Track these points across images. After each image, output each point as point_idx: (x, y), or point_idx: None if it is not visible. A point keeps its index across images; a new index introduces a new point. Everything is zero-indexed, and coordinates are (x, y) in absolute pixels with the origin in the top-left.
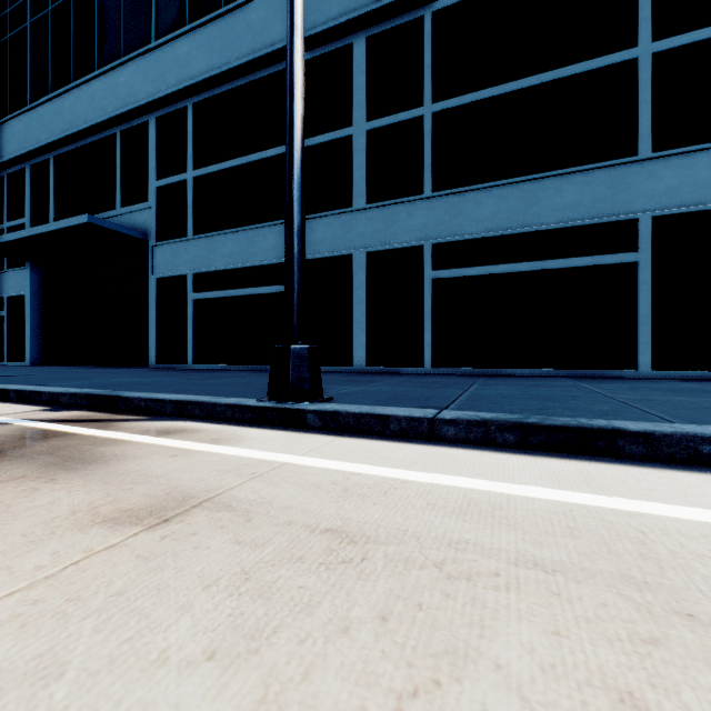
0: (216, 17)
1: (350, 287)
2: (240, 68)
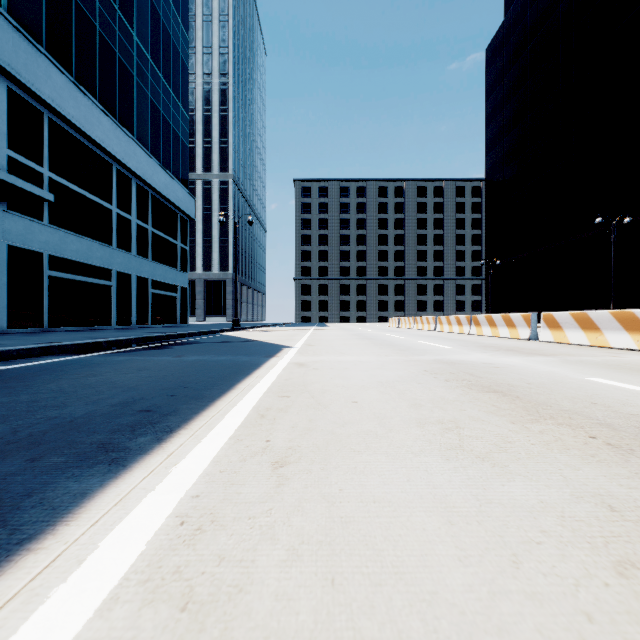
0: (84, 92)
1: (131, 289)
2: (96, 142)
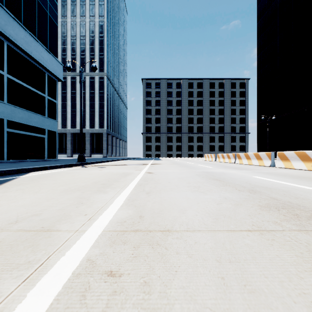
0: None
1: None
2: None
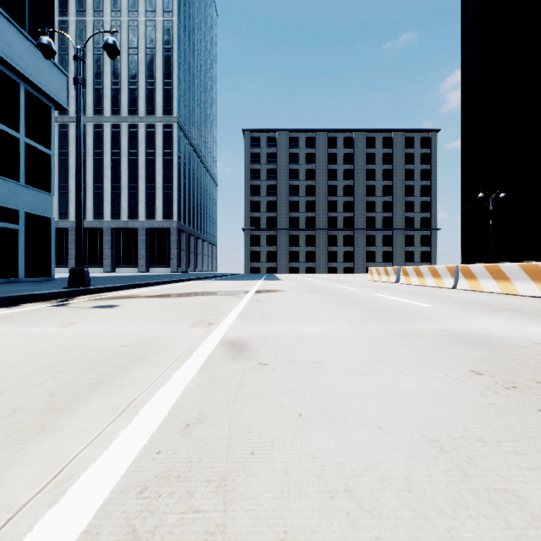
0: None
1: None
2: None
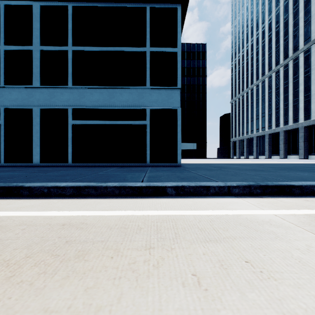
0: None
1: (31, 124)
2: None
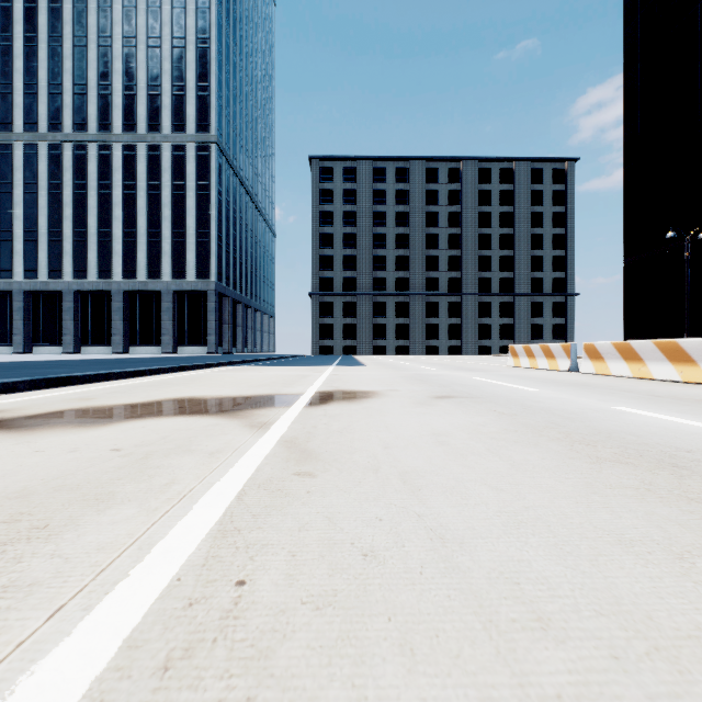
0: None
1: None
2: None
